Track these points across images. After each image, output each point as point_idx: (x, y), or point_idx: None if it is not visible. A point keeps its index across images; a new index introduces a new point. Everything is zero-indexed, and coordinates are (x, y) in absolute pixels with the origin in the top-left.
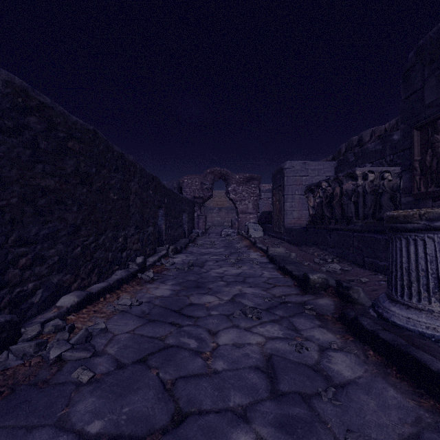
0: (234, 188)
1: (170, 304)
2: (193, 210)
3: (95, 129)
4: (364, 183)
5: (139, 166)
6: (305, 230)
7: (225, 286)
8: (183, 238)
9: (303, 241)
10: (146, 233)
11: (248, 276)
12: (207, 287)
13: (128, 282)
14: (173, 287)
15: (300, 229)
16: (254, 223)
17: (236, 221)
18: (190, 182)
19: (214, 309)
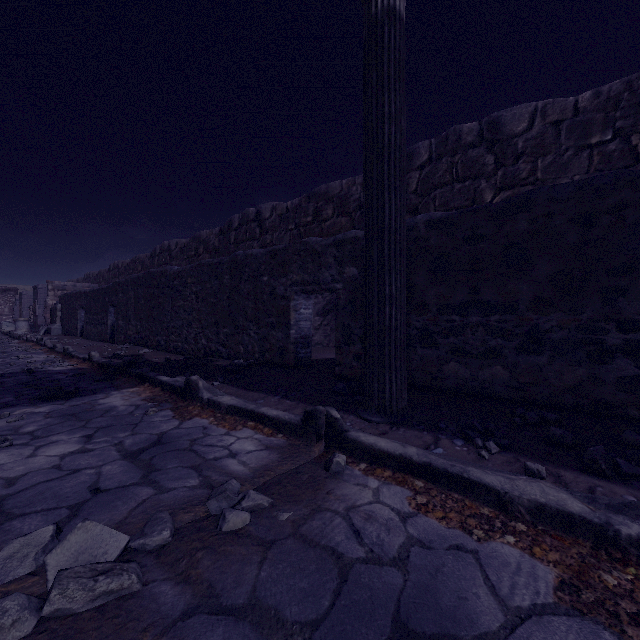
0: None
1: None
2: None
3: None
4: None
5: None
6: None
7: None
8: None
9: None
10: None
11: None
12: None
13: None
14: None
15: None
16: (9, 322)
17: None
18: None
19: None
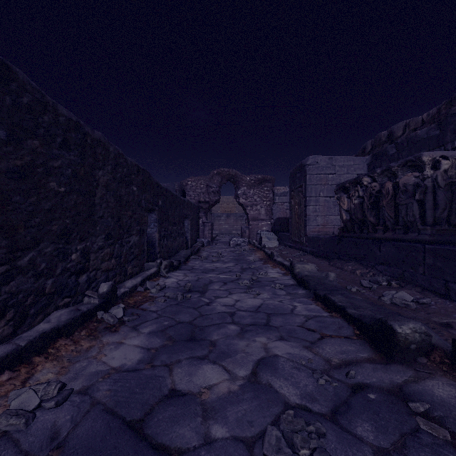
0: (244, 191)
1: (126, 399)
2: (198, 216)
3: (8, 63)
4: (435, 173)
5: (114, 149)
6: (337, 240)
7: (238, 336)
8: (183, 250)
9: (334, 254)
10: (127, 244)
11: (273, 311)
12: (208, 338)
13: (73, 331)
14: (150, 339)
15: (330, 238)
16: (267, 231)
17: (246, 229)
18: (195, 184)
19: (218, 412)
